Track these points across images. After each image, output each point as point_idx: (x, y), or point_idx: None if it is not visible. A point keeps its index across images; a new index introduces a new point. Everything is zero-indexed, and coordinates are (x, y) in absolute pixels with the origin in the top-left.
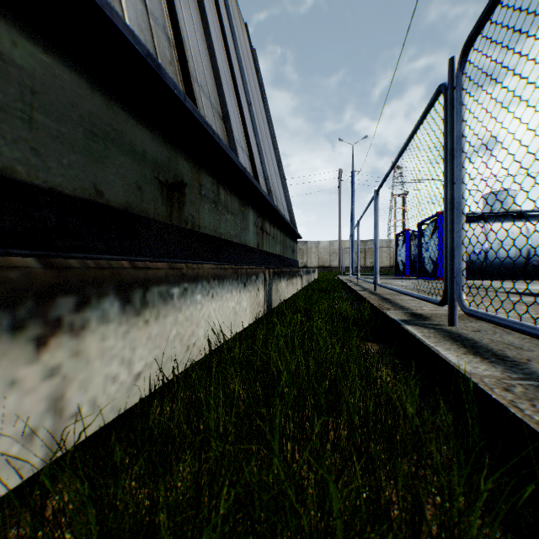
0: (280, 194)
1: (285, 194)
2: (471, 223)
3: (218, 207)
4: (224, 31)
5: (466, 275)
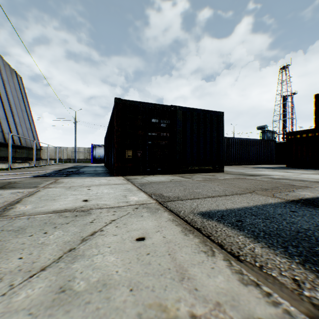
0: (29, 137)
1: (34, 135)
2: (101, 147)
3: (1, 151)
4: (3, 102)
5: (101, 162)
